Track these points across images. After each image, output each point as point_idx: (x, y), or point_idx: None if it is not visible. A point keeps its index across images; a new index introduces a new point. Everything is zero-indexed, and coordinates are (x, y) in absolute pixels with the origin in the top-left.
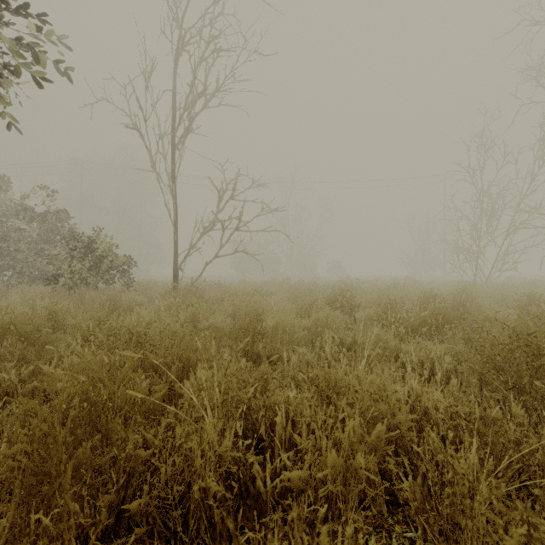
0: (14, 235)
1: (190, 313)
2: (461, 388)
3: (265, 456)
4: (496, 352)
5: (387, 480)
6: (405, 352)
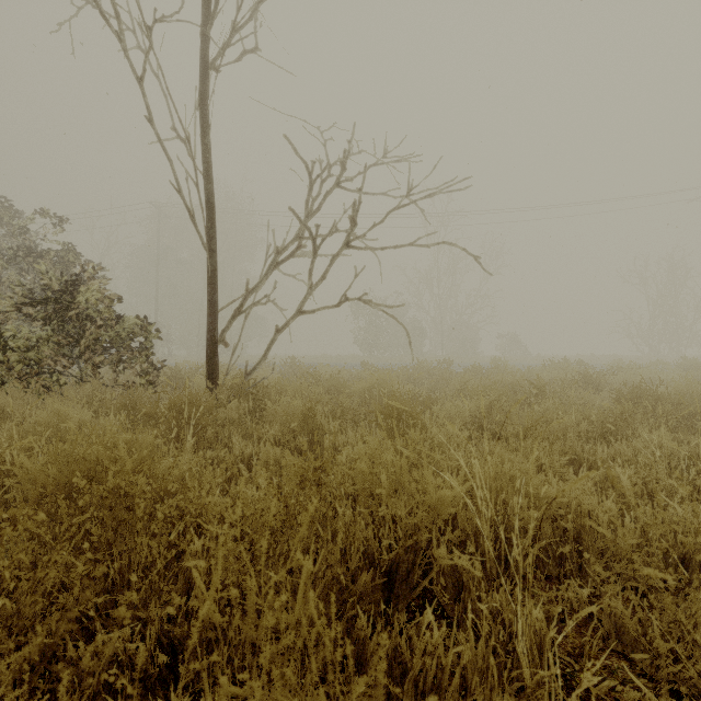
0: None
1: None
2: None
3: None
4: None
5: None
6: None
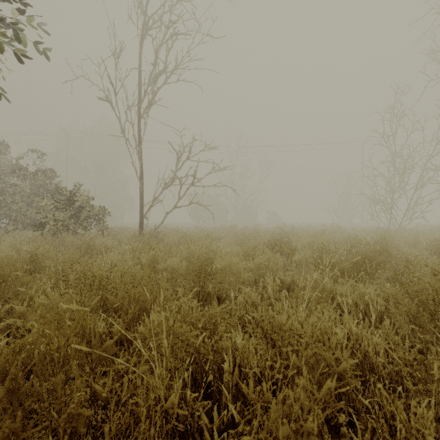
0: (10, 190)
1: (151, 256)
2: (394, 329)
3: (213, 399)
4: (429, 297)
5: (332, 427)
6: (340, 293)
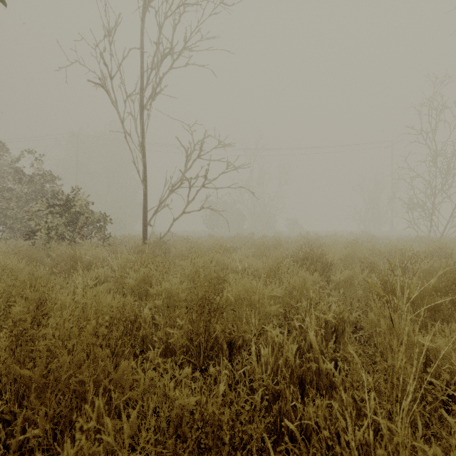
0: (7, 195)
1: (142, 275)
2: None
3: None
4: None
5: None
6: (440, 352)
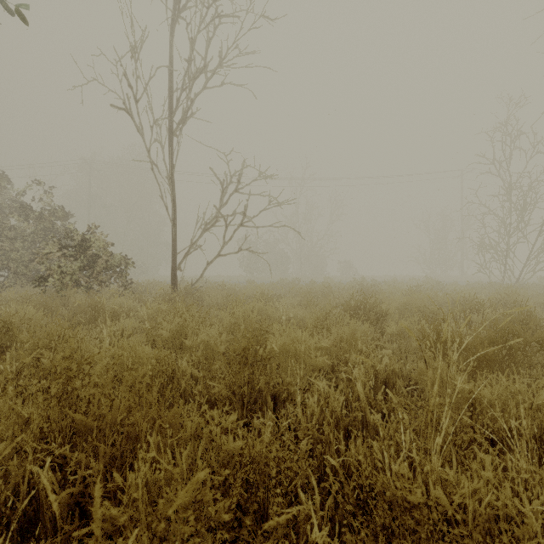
0: (10, 233)
1: (176, 326)
2: None
3: None
4: None
5: None
6: (486, 400)
